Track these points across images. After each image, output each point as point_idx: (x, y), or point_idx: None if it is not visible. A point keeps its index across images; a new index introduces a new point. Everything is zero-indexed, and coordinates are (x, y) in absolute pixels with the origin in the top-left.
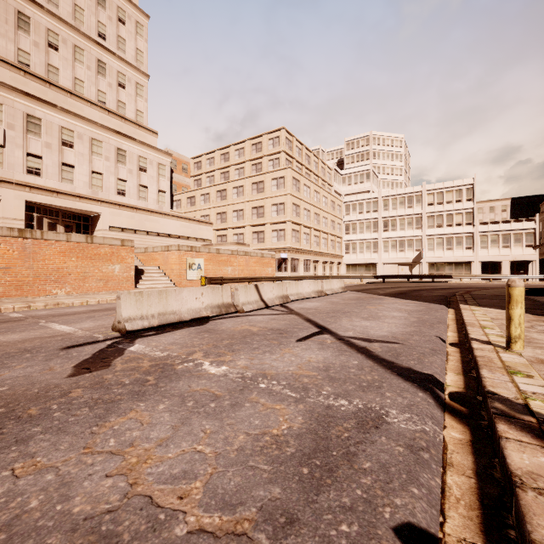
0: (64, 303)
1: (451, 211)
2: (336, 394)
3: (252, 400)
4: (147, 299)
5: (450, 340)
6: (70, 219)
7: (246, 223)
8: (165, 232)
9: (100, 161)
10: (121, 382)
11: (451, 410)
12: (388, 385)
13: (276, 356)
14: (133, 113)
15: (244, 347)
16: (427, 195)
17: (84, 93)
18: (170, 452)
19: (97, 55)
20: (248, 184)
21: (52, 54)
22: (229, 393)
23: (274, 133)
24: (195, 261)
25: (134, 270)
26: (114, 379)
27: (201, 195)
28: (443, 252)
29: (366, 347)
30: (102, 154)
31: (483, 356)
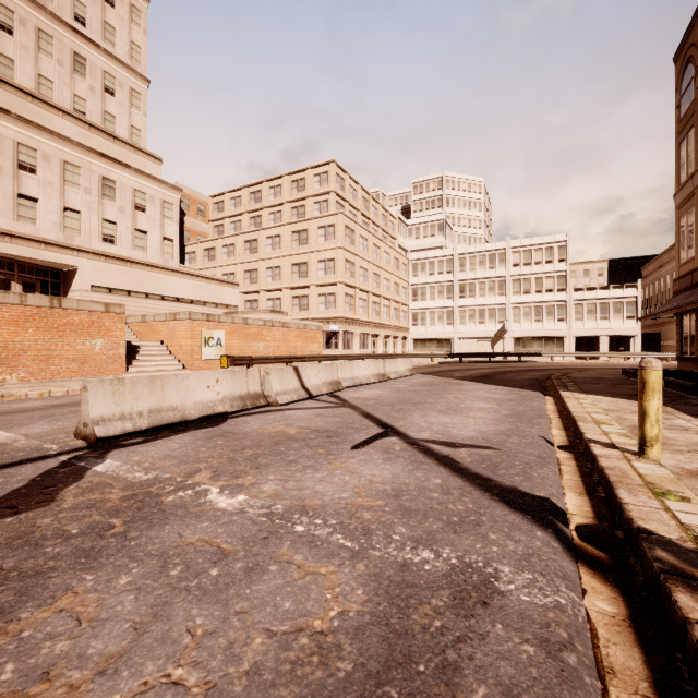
0: (12, 395)
1: (541, 273)
2: (414, 540)
3: (281, 559)
4: (131, 390)
5: (558, 441)
6: (32, 275)
7: (284, 284)
8: (172, 295)
9: (77, 195)
10: (63, 531)
11: (586, 559)
12: (490, 519)
13: (322, 474)
14: (127, 130)
15: (275, 460)
16: (513, 254)
17: (53, 97)
18: (118, 690)
19: (72, 46)
20: (287, 232)
21: (3, 39)
22: (244, 547)
23: (322, 168)
24: (214, 334)
25: (125, 347)
26: (53, 526)
27: (223, 247)
28: (531, 324)
29: (450, 455)
30: (80, 184)
31: (612, 467)
